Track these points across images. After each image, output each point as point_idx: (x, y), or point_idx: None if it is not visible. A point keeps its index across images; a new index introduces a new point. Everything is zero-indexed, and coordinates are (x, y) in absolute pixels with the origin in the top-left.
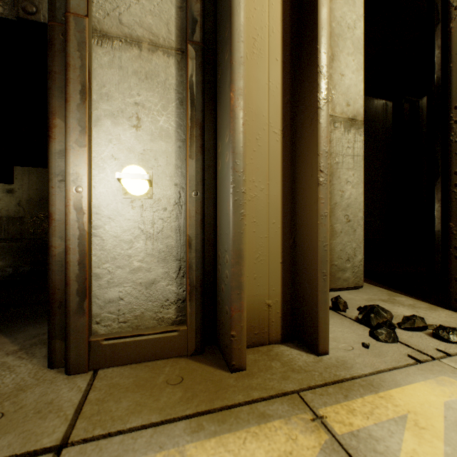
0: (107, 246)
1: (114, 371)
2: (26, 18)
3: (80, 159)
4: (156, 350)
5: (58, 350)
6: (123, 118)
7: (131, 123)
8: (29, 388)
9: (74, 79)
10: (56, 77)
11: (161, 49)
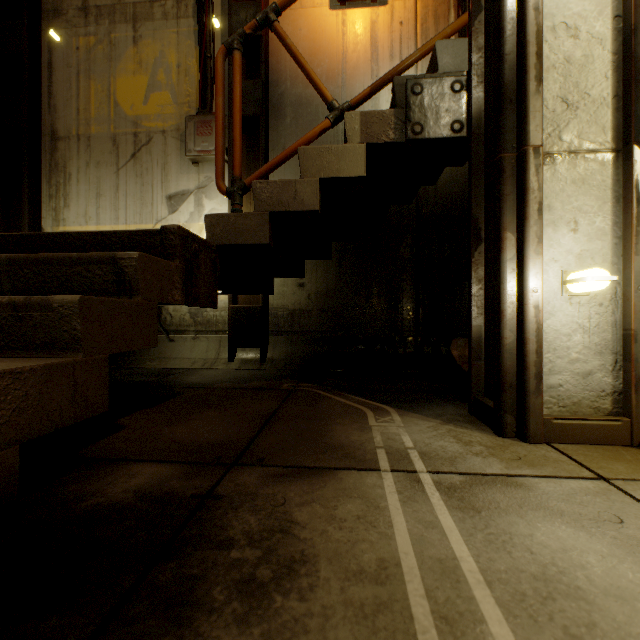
0: (548, 338)
1: (567, 446)
2: (414, 139)
3: (536, 265)
4: (598, 435)
5: (507, 423)
6: (561, 225)
7: (569, 228)
8: (508, 446)
9: (532, 200)
10: (506, 198)
11: (596, 154)
